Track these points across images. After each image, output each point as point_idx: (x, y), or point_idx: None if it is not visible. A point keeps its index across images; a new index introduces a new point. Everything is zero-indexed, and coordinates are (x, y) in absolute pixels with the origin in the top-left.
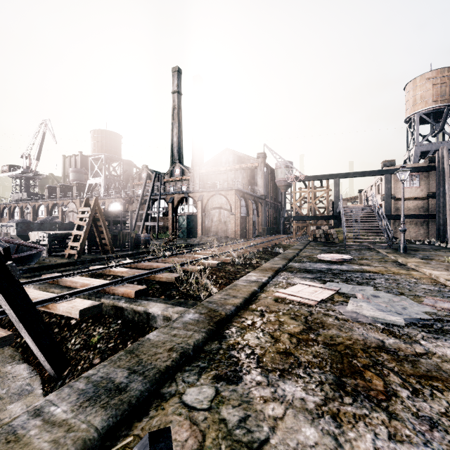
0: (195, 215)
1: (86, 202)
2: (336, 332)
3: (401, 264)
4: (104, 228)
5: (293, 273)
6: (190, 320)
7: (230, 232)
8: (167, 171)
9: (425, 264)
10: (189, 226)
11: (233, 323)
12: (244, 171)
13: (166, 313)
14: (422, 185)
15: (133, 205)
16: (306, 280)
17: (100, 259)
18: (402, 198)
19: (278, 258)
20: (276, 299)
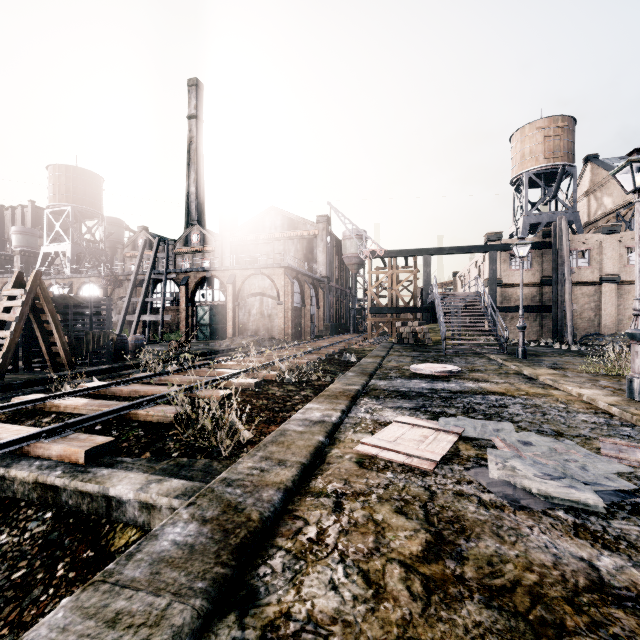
0: (224, 305)
1: (18, 280)
2: (495, 547)
3: (529, 378)
4: (54, 326)
5: (380, 401)
6: (174, 547)
7: (278, 331)
8: (180, 237)
9: (562, 377)
10: (213, 321)
11: (276, 538)
12: (298, 242)
13: (144, 497)
14: (535, 267)
15: (122, 289)
16: (403, 414)
17: (45, 380)
18: (521, 282)
19: (353, 373)
20: (361, 461)
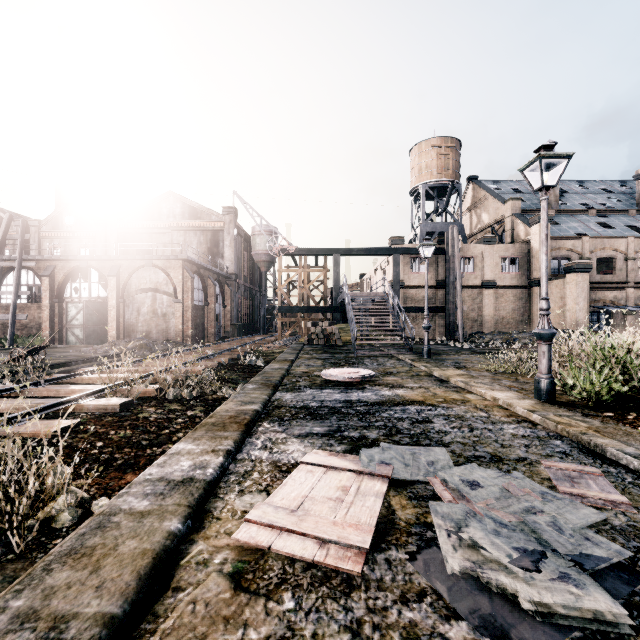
0: (104, 302)
1: None
2: None
3: (441, 380)
4: None
5: (285, 425)
6: None
7: (175, 332)
8: (47, 217)
9: (471, 378)
10: (90, 321)
11: None
12: (201, 233)
13: None
14: (431, 271)
15: None
16: (314, 446)
17: None
18: (426, 283)
19: (254, 384)
20: (240, 570)
